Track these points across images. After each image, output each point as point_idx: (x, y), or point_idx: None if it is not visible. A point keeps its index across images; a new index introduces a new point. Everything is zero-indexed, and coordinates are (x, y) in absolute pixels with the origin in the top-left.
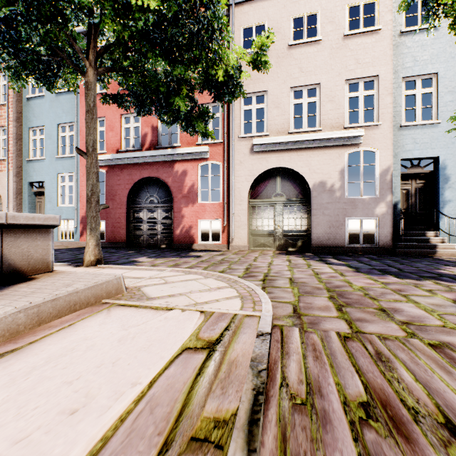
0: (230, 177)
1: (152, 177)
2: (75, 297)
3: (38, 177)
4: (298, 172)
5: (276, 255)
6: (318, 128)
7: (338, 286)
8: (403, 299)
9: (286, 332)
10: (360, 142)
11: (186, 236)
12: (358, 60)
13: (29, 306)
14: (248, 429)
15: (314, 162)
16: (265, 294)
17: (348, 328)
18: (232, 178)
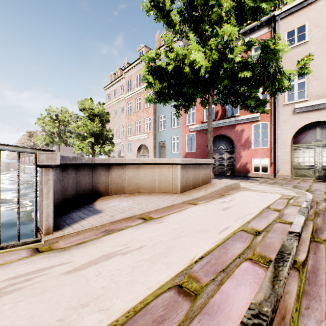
0: (276, 131)
1: (221, 134)
2: (231, 186)
3: (162, 139)
4: None
5: (315, 182)
6: None
7: None
8: None
9: (319, 202)
10: None
11: (243, 169)
12: None
13: (225, 185)
14: (306, 205)
15: None
16: (308, 193)
17: None
18: (278, 132)
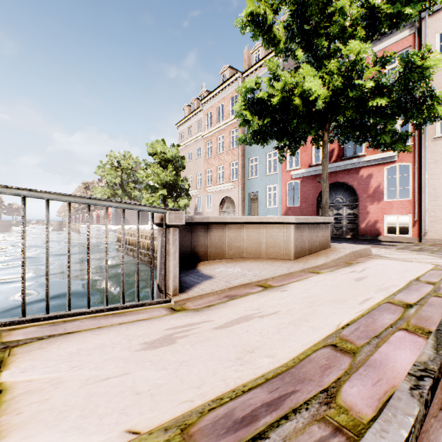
0: (422, 175)
1: (338, 182)
2: (360, 252)
3: (254, 189)
4: None
5: None
6: None
7: None
8: None
9: None
10: None
11: (371, 229)
12: None
13: (352, 251)
14: None
15: None
16: None
17: None
18: (425, 177)
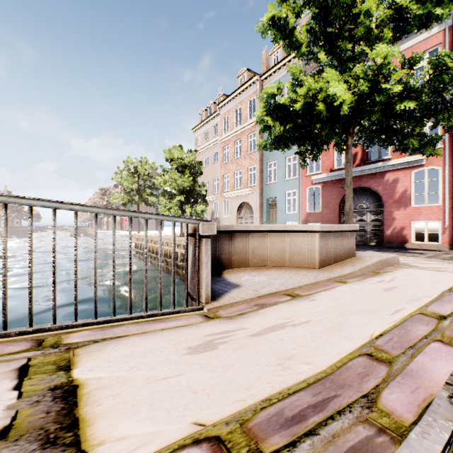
0: (452, 180)
1: (361, 187)
2: (387, 261)
3: (272, 194)
4: None
5: None
6: None
7: None
8: None
9: None
10: None
11: (397, 236)
12: None
13: (379, 260)
14: None
15: None
16: None
17: None
18: None
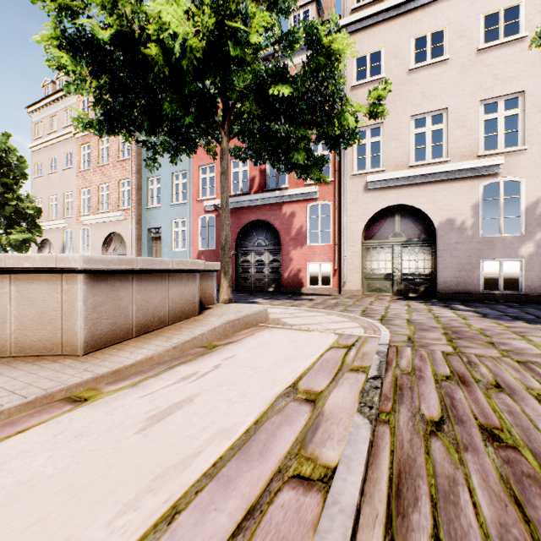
0: (341, 217)
1: (260, 219)
2: (246, 319)
3: (155, 223)
4: (420, 209)
5: (394, 300)
6: (444, 159)
7: (455, 327)
8: (518, 338)
9: (400, 348)
10: (499, 172)
11: (294, 280)
12: (496, 76)
13: (230, 321)
14: (377, 368)
15: (440, 198)
16: (383, 326)
17: (452, 350)
18: (344, 218)
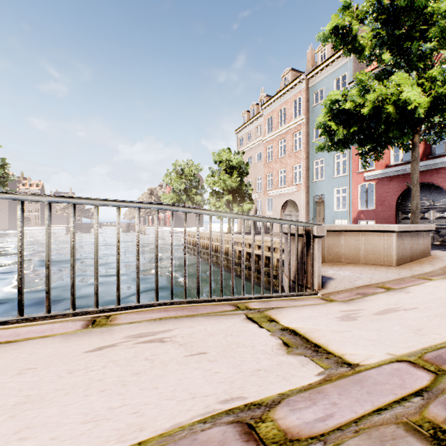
0: None
1: (423, 183)
2: None
3: (319, 192)
4: None
5: None
6: None
7: None
8: None
9: None
10: None
11: None
12: None
13: None
14: None
15: None
16: None
17: None
18: None
